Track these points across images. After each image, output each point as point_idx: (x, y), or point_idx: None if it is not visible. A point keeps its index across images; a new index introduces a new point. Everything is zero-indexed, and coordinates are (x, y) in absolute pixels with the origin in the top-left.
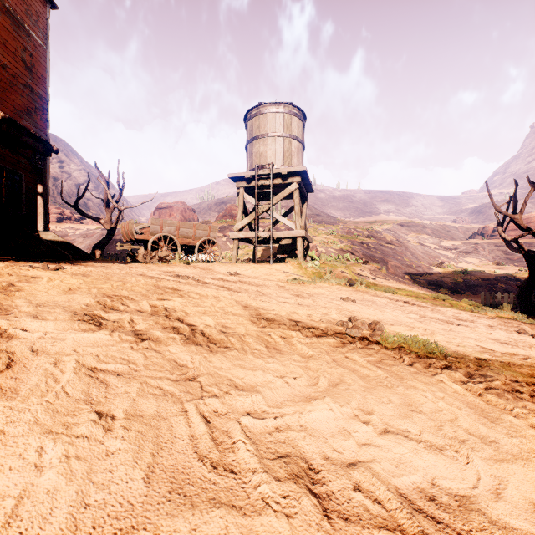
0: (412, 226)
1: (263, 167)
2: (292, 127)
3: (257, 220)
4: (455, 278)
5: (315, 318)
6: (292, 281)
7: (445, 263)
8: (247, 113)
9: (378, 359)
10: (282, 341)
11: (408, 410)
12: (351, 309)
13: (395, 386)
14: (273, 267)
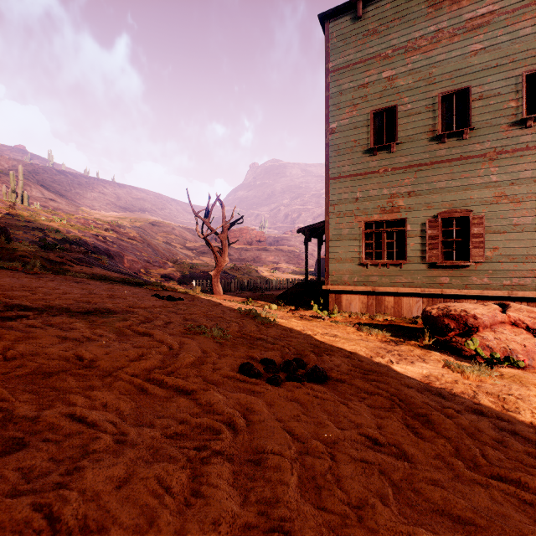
0: (163, 226)
1: None
2: None
3: None
4: (184, 272)
5: None
6: None
7: (182, 260)
8: None
9: None
10: None
11: None
12: None
13: None
14: None
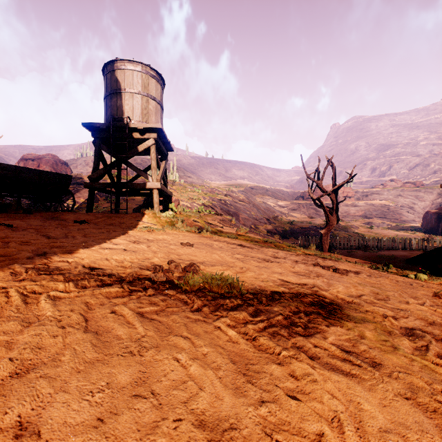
0: (259, 189)
1: (121, 120)
2: (150, 87)
3: (119, 172)
4: (284, 227)
5: (127, 264)
6: (141, 229)
7: (279, 217)
8: (105, 66)
9: (161, 308)
10: (17, 300)
11: (130, 395)
12: (183, 253)
13: (145, 350)
14: (128, 217)
